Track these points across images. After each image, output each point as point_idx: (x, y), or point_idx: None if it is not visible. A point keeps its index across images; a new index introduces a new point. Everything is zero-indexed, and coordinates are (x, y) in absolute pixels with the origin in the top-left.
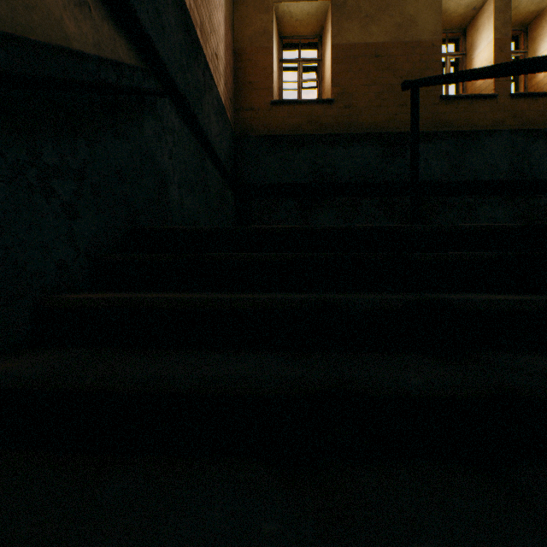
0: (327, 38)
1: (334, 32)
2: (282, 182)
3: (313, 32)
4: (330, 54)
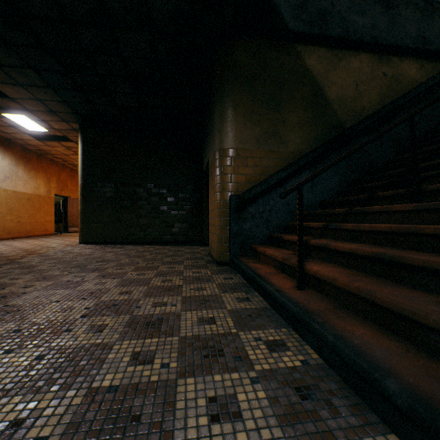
0: None
1: None
2: None
3: None
4: None
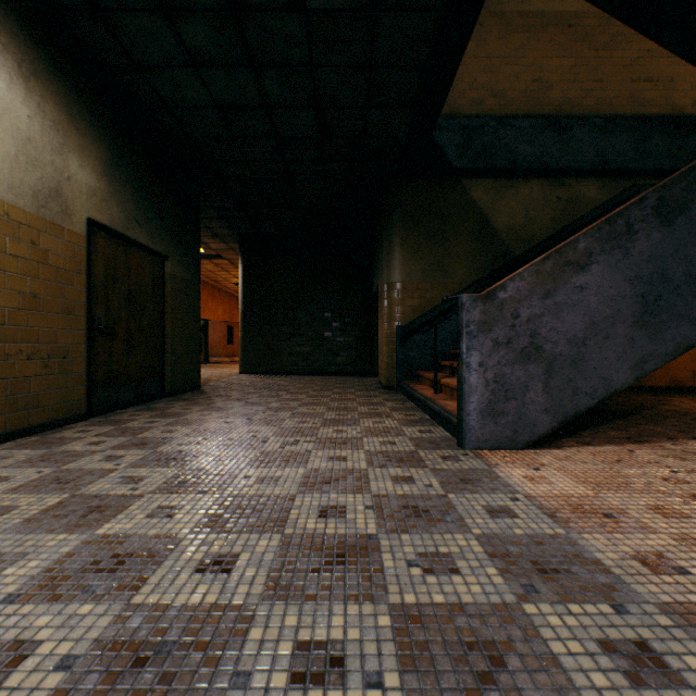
0: None
1: None
2: None
3: None
4: None
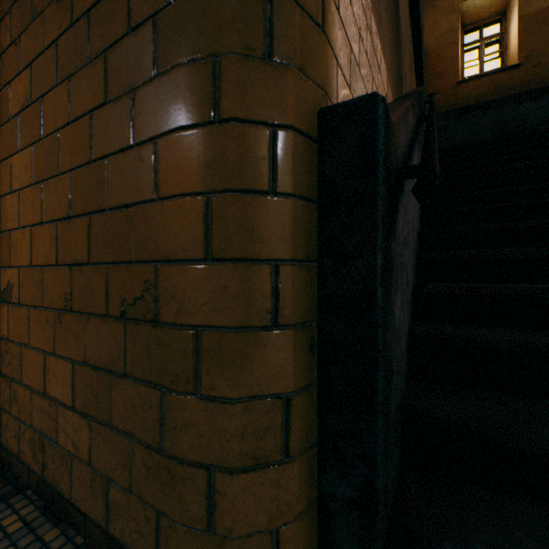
0: (512, 12)
1: (520, 6)
2: (468, 142)
3: (495, 12)
4: (515, 26)
